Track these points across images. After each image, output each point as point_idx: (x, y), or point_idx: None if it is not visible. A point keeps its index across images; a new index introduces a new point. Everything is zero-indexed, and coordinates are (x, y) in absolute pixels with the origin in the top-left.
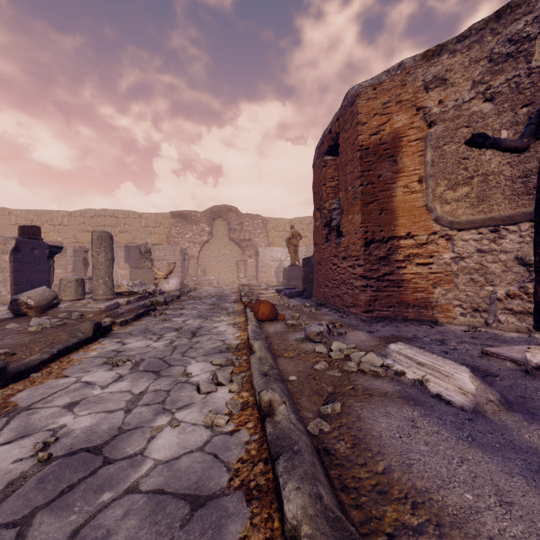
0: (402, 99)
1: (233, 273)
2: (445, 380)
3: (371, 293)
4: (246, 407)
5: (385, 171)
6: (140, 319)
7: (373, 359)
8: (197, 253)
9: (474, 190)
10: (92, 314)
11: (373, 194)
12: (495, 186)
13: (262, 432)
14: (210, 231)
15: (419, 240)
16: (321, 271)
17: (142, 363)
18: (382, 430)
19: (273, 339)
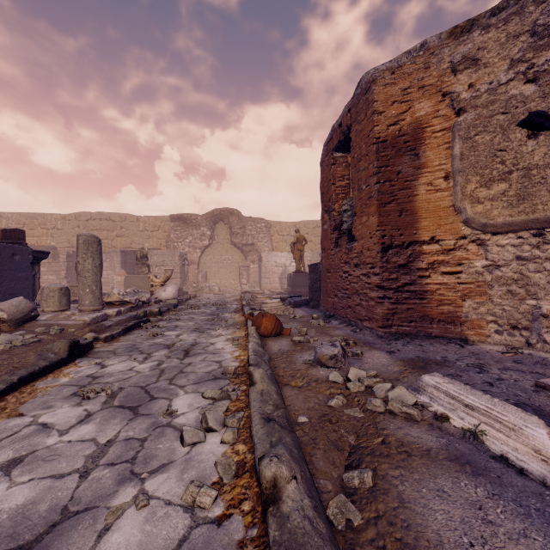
0: (425, 84)
1: (235, 279)
2: (511, 436)
3: (389, 305)
4: (242, 471)
5: (405, 167)
6: (129, 333)
7: (403, 396)
8: (197, 258)
9: (513, 187)
10: (74, 328)
11: (391, 193)
12: (540, 181)
13: (263, 525)
14: (211, 235)
15: (446, 246)
16: (329, 279)
17: (119, 393)
18: (440, 529)
19: (278, 361)
